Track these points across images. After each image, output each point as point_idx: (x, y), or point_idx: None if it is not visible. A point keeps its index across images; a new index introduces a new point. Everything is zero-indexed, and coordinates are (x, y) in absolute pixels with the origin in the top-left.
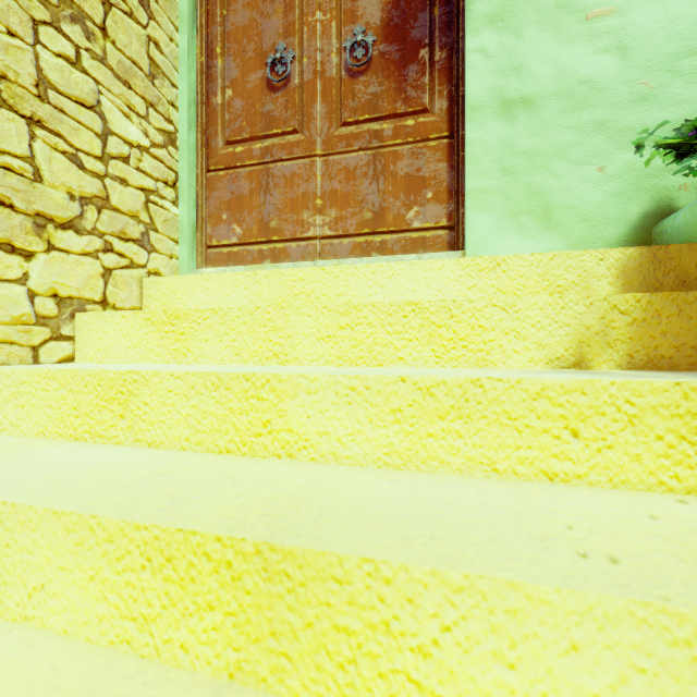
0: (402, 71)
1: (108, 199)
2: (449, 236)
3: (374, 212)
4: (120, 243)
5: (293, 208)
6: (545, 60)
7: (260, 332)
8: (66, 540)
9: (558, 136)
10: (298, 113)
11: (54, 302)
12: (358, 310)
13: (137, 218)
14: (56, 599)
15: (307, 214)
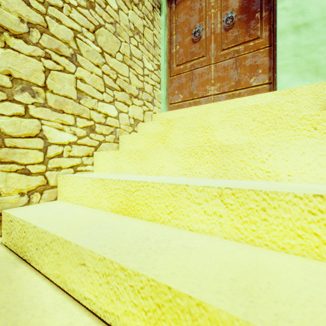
0: (248, 24)
1: (144, 89)
2: (269, 87)
3: (235, 82)
4: (147, 103)
5: (202, 85)
6: (315, 5)
7: (198, 122)
8: (169, 154)
9: (322, 36)
10: (204, 49)
11: (133, 120)
12: (234, 110)
13: (150, 94)
14: (166, 168)
15: (208, 86)
